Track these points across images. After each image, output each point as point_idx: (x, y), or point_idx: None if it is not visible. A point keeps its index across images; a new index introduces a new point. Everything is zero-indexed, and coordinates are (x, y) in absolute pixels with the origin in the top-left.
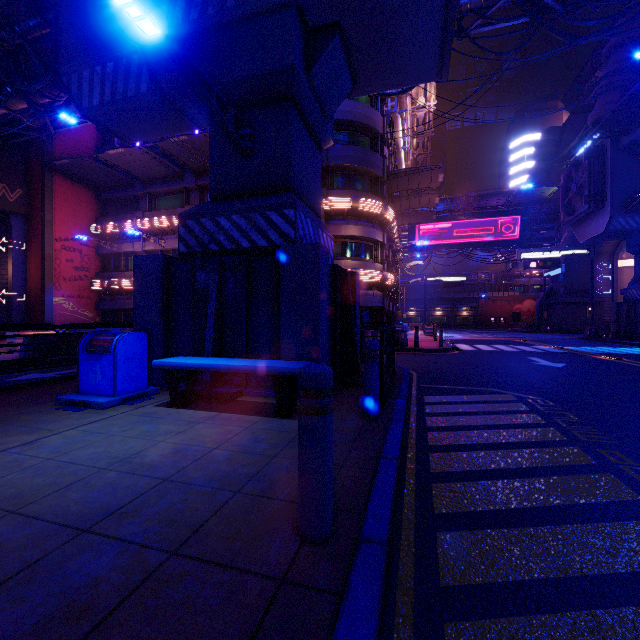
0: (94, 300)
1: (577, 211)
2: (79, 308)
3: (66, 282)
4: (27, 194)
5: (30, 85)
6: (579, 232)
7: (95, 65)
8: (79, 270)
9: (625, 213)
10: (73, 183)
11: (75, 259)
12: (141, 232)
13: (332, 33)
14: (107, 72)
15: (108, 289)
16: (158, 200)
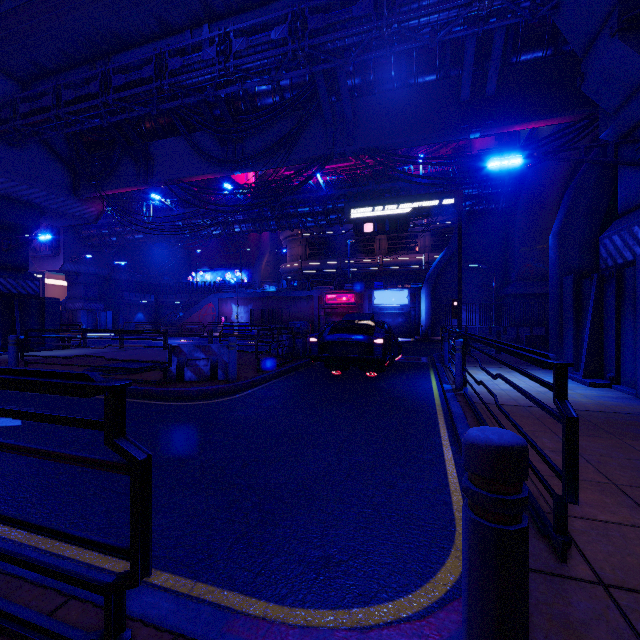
0: None
1: (42, 252)
2: None
3: None
4: None
5: None
6: (39, 264)
7: None
8: None
9: (71, 262)
10: None
11: None
12: None
13: (43, 214)
14: None
15: None
16: None
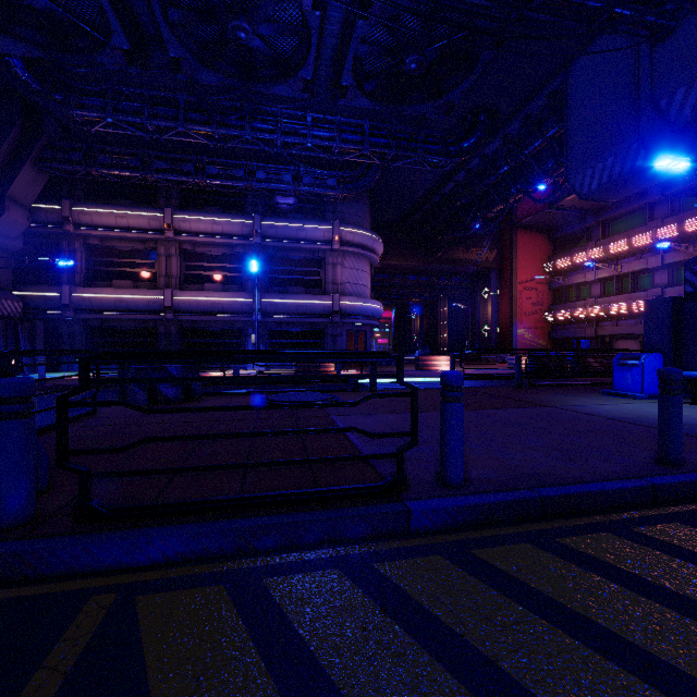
0: (546, 330)
1: None
2: (535, 338)
3: (526, 316)
4: (499, 252)
5: (532, 186)
6: None
7: (597, 164)
8: (535, 305)
9: None
10: (531, 233)
11: (532, 296)
12: (596, 263)
13: None
14: (606, 165)
15: (559, 320)
16: (611, 225)
